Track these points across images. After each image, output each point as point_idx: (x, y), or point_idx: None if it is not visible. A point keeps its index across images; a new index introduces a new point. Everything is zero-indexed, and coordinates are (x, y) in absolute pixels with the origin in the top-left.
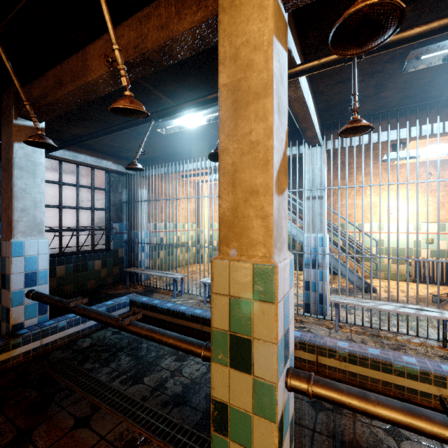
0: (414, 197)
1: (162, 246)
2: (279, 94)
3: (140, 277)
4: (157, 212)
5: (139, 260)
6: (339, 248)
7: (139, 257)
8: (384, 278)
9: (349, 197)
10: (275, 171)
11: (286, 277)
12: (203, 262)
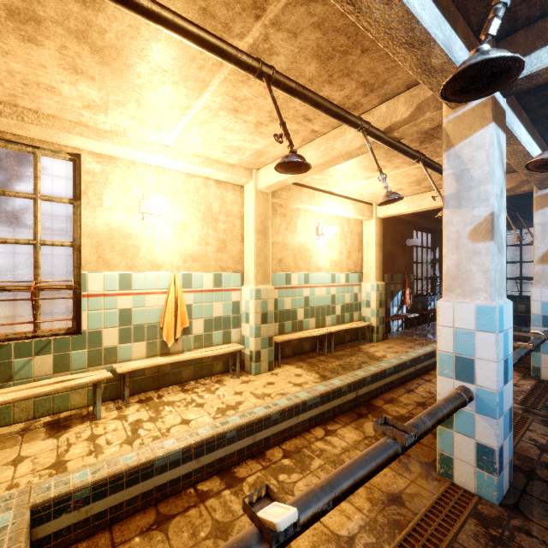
0: None
1: None
2: (545, 226)
3: None
4: None
5: None
6: None
7: None
8: None
9: None
10: (537, 257)
11: (547, 295)
12: None
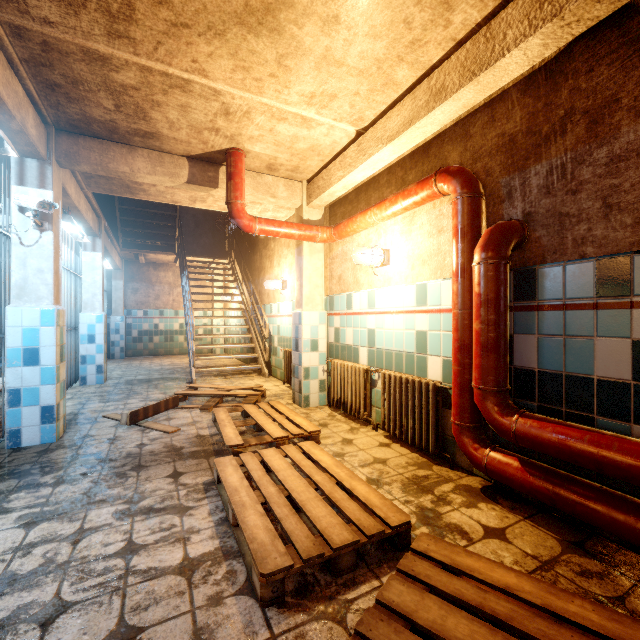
0: (293, 264)
1: (156, 331)
2: None
3: (114, 355)
4: (151, 300)
5: (113, 341)
6: (68, 324)
7: (113, 338)
8: (280, 379)
9: (268, 270)
10: None
11: None
12: (213, 352)
